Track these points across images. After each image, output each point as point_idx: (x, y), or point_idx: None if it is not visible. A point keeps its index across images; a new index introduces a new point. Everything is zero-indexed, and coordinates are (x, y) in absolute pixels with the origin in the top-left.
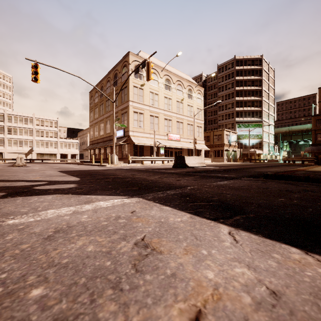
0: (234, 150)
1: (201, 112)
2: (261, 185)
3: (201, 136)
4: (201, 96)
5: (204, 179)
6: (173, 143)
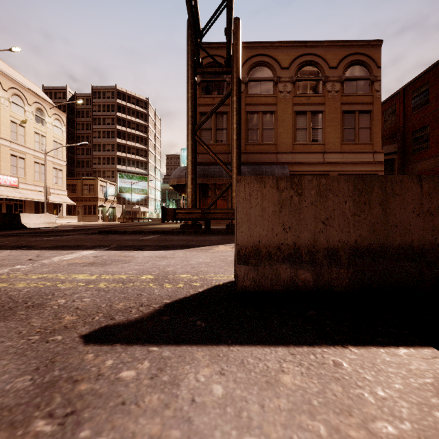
0: (113, 206)
1: (61, 148)
2: (80, 237)
3: (61, 183)
4: (62, 124)
5: (32, 237)
6: (2, 191)
